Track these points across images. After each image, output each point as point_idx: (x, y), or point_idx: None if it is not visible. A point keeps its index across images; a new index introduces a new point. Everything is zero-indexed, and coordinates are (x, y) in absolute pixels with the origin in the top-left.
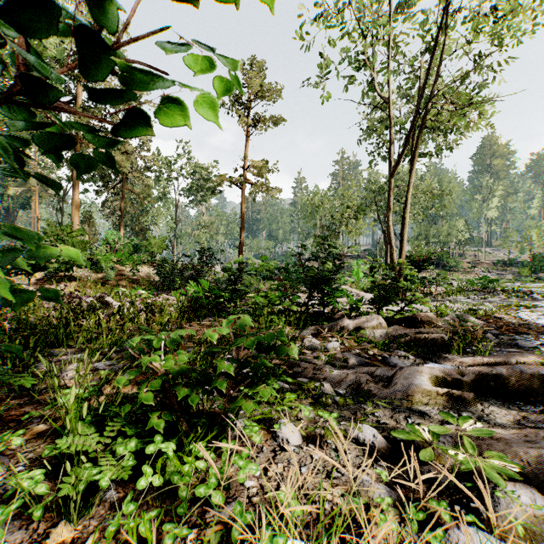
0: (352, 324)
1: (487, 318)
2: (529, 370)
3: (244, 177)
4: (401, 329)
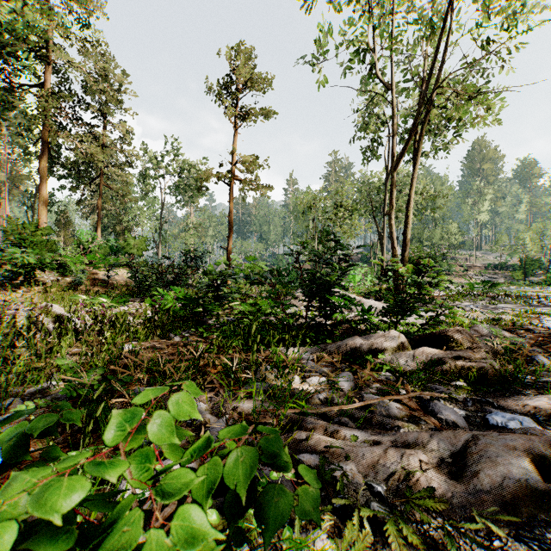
0: (366, 344)
1: (513, 329)
2: None
3: (232, 173)
4: (433, 352)
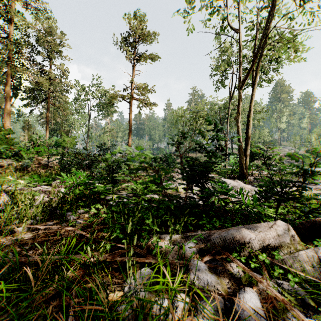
0: (256, 240)
1: None
2: None
3: (131, 95)
4: None
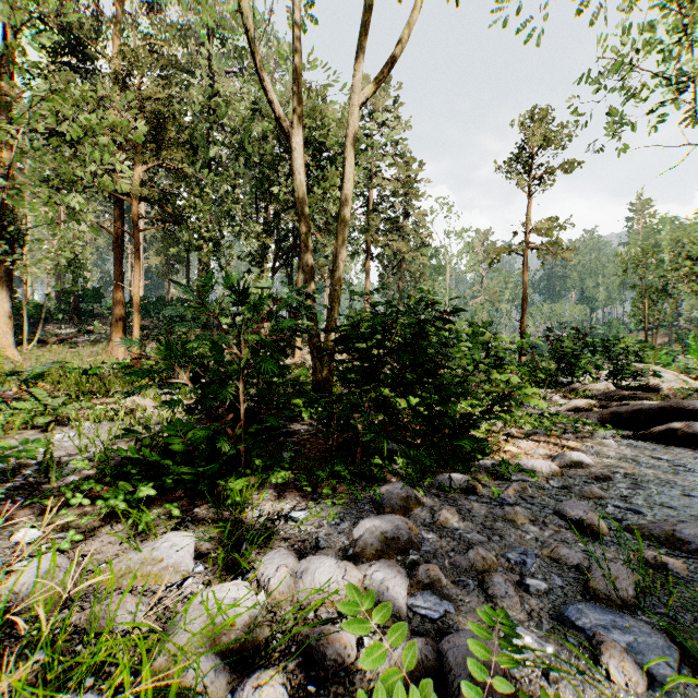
0: (581, 387)
1: None
2: (647, 403)
3: (526, 242)
4: (620, 391)
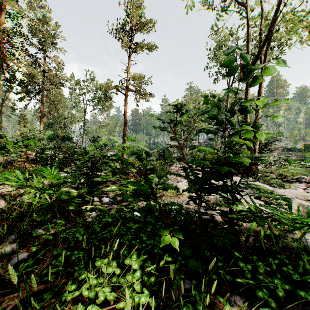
0: None
1: None
2: None
3: (126, 86)
4: None
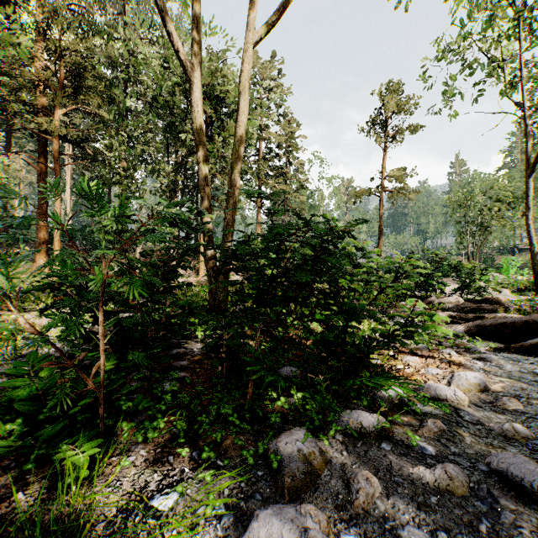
0: (436, 300)
1: None
2: (500, 315)
3: (382, 186)
4: (469, 304)
